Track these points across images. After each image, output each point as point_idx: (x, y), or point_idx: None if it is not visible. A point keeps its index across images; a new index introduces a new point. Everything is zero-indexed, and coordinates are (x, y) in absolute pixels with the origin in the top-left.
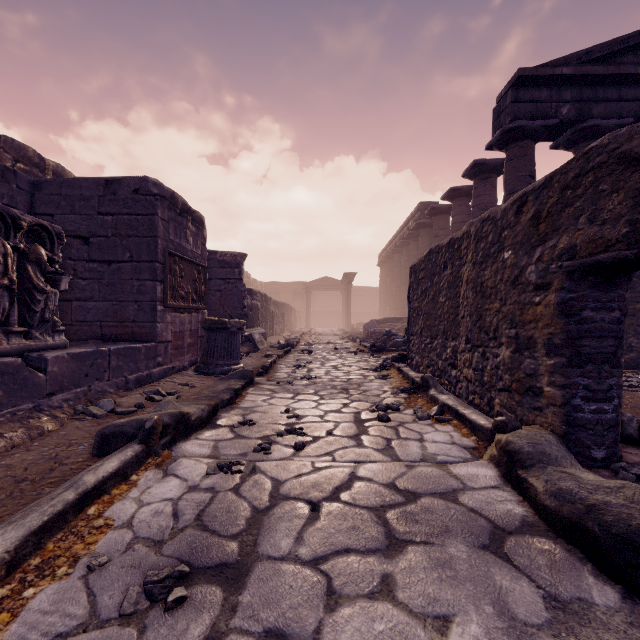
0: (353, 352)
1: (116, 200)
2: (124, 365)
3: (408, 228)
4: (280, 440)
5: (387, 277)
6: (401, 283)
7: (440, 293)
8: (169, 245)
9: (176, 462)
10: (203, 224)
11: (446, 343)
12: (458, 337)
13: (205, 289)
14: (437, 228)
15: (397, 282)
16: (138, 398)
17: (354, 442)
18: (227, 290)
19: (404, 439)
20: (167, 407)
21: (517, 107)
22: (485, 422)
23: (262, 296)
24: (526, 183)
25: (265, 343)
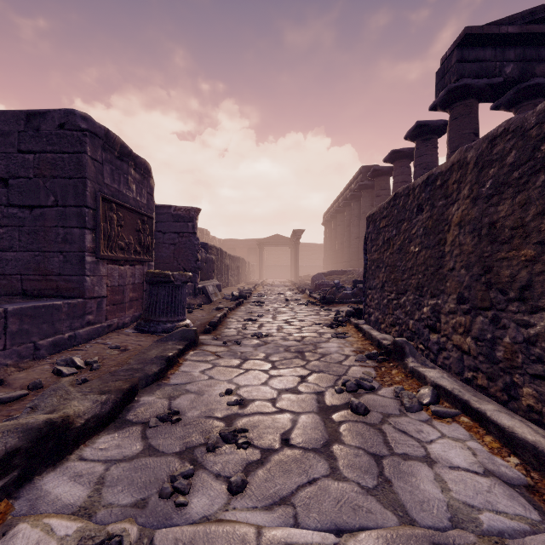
0: (303, 304)
1: (39, 136)
2: (32, 328)
3: (351, 190)
4: (209, 460)
5: (331, 234)
6: (344, 240)
7: (411, 242)
8: (103, 189)
9: (4, 538)
10: (149, 172)
11: (421, 300)
12: (442, 294)
13: (151, 240)
14: (378, 188)
15: (340, 239)
16: (44, 371)
17: (325, 464)
18: (181, 243)
19: (402, 458)
20: (51, 399)
21: (462, 66)
22: (537, 438)
23: (217, 250)
24: (470, 140)
25: (219, 295)
